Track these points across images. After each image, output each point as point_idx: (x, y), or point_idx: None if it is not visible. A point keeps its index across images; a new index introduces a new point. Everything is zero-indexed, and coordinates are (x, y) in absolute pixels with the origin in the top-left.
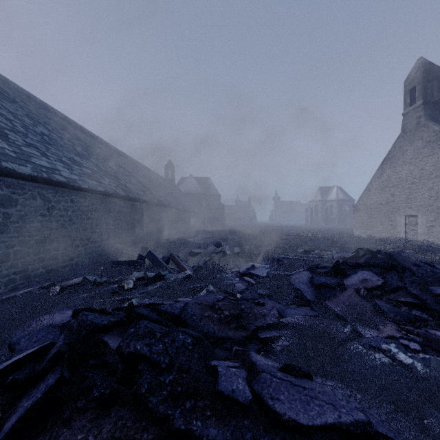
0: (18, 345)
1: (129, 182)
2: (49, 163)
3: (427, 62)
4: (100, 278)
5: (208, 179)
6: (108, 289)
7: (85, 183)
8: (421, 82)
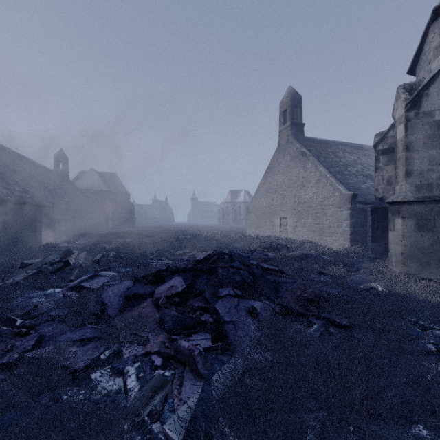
0: None
1: None
2: None
3: (294, 91)
4: None
5: (115, 175)
6: None
7: None
8: (290, 106)
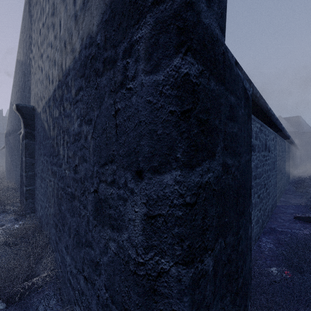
0: None
1: None
2: None
3: None
4: None
5: (299, 118)
6: None
7: None
8: None
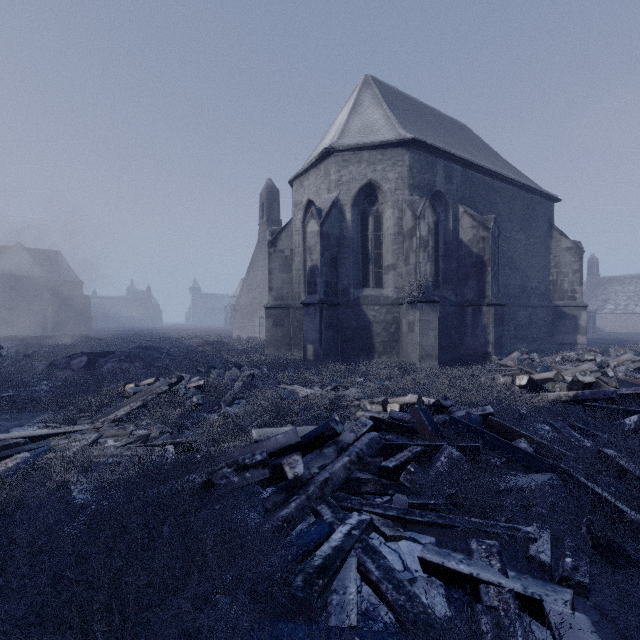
0: None
1: None
2: None
3: (272, 184)
4: None
5: (58, 255)
6: None
7: None
8: (266, 201)
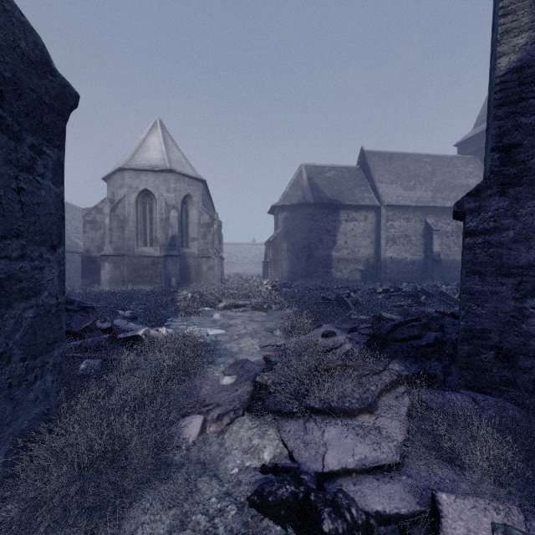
0: None
1: None
2: None
3: None
4: None
5: None
6: None
7: None
8: None
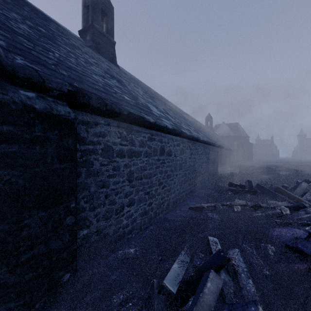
0: (302, 249)
1: (204, 133)
2: (185, 127)
3: None
4: (261, 203)
5: (237, 124)
6: (275, 213)
7: (200, 136)
8: None
